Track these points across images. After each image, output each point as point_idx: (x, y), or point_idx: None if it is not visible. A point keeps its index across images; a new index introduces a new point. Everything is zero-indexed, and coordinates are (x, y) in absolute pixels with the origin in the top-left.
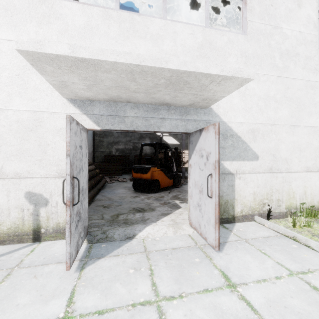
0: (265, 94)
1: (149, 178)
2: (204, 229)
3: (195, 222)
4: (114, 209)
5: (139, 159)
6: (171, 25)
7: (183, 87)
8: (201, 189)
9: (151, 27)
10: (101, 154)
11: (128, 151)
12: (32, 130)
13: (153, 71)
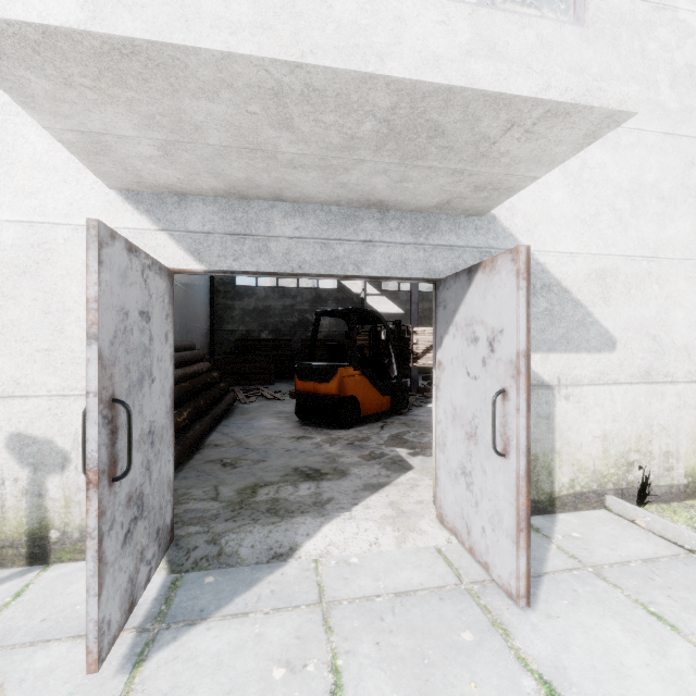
0: (633, 181)
1: (334, 393)
2: (480, 539)
3: (454, 514)
4: (249, 470)
5: (311, 348)
6: (389, 0)
7: (425, 149)
8: (471, 430)
9: (338, 4)
10: (229, 337)
11: (289, 330)
12: (25, 273)
13: (341, 87)
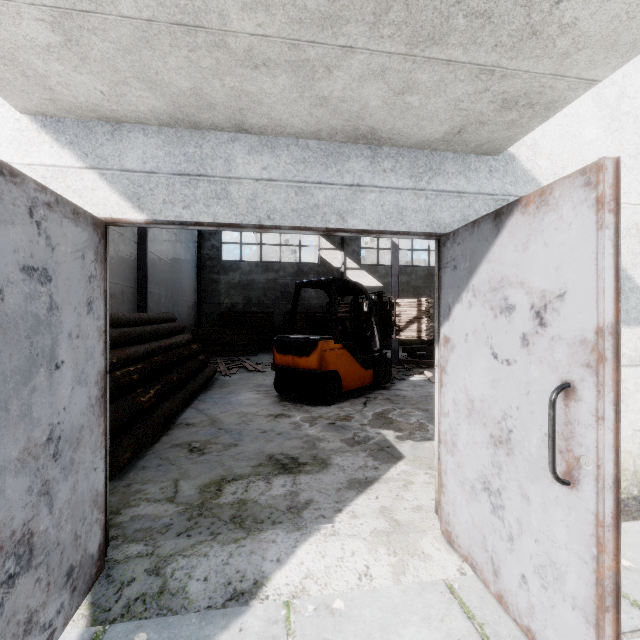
0: None
1: (314, 368)
2: (518, 591)
3: (471, 540)
4: (217, 457)
5: (290, 320)
6: None
7: (447, 19)
8: (500, 433)
9: None
10: (215, 310)
11: (272, 303)
12: None
13: None
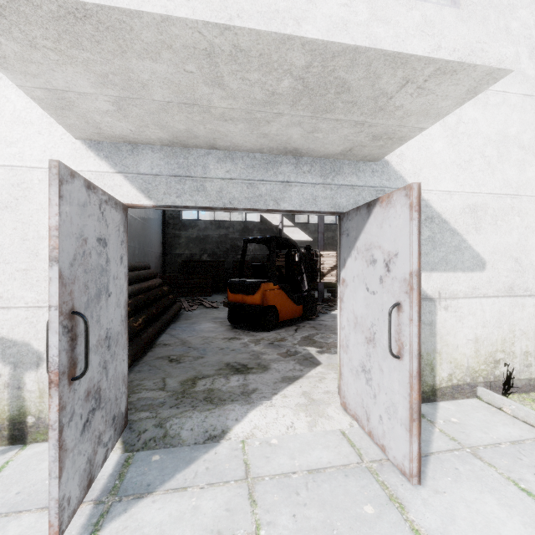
0: (499, 133)
1: (258, 303)
2: (378, 425)
3: (356, 403)
4: (190, 365)
5: (240, 268)
6: None
7: (333, 104)
8: (370, 335)
9: None
10: (177, 259)
11: (223, 254)
12: (7, 208)
13: (263, 48)
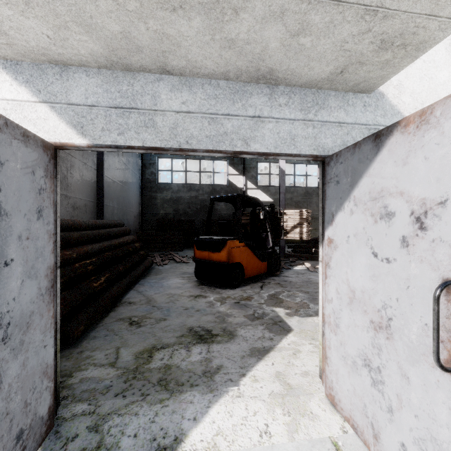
0: None
1: (224, 261)
2: None
3: (352, 405)
4: (150, 329)
5: (206, 225)
6: None
7: None
8: (380, 320)
9: None
10: (153, 218)
11: (194, 213)
12: None
13: None
